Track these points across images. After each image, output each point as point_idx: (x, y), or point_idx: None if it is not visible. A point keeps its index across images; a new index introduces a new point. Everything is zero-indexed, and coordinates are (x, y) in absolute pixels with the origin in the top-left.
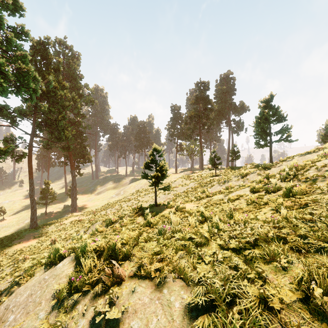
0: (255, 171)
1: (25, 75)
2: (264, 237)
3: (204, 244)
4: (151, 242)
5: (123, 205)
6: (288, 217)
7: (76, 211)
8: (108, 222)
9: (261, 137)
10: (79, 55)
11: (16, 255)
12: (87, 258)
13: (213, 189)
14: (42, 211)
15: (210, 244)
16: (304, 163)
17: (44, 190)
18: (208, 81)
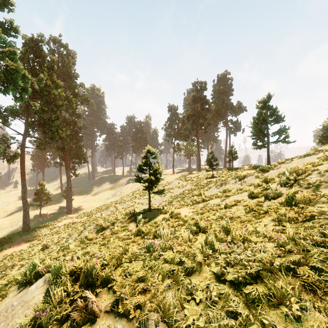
0: (253, 173)
1: (13, 73)
2: (268, 266)
3: (196, 270)
4: (136, 262)
5: (118, 207)
6: (295, 237)
7: (71, 213)
8: (99, 228)
9: (259, 138)
10: (75, 54)
11: (5, 261)
12: (60, 283)
13: (210, 192)
14: (37, 212)
15: (203, 270)
16: (305, 166)
17: (38, 192)
18: (205, 81)
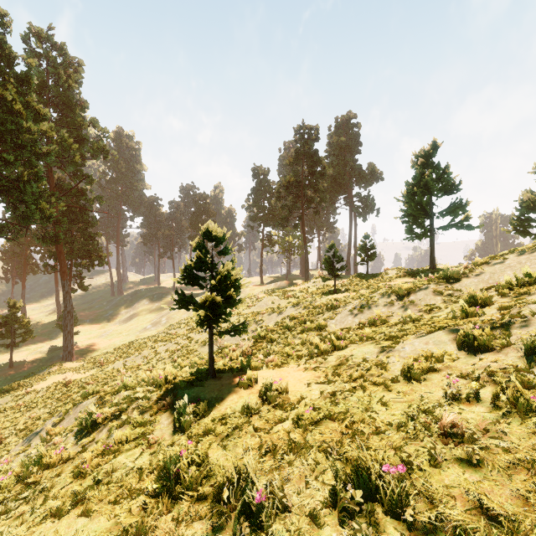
0: (427, 285)
1: None
2: None
3: None
4: None
5: (159, 348)
6: None
7: (72, 359)
8: (84, 423)
9: (415, 221)
10: (80, 65)
11: None
12: None
13: (338, 322)
14: (6, 359)
15: None
16: None
17: (6, 320)
18: (316, 126)
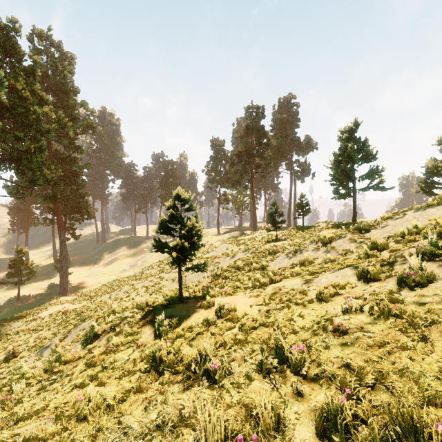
0: (345, 235)
1: None
2: None
3: None
4: None
5: (137, 285)
6: None
7: (67, 294)
8: (88, 335)
9: (341, 183)
10: (73, 58)
11: None
12: None
13: (277, 263)
14: (14, 294)
15: None
16: None
17: (15, 263)
18: (263, 106)
